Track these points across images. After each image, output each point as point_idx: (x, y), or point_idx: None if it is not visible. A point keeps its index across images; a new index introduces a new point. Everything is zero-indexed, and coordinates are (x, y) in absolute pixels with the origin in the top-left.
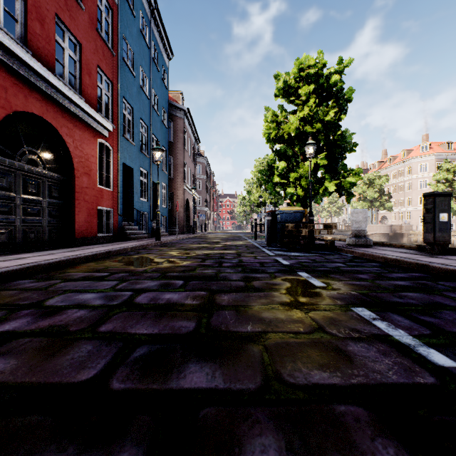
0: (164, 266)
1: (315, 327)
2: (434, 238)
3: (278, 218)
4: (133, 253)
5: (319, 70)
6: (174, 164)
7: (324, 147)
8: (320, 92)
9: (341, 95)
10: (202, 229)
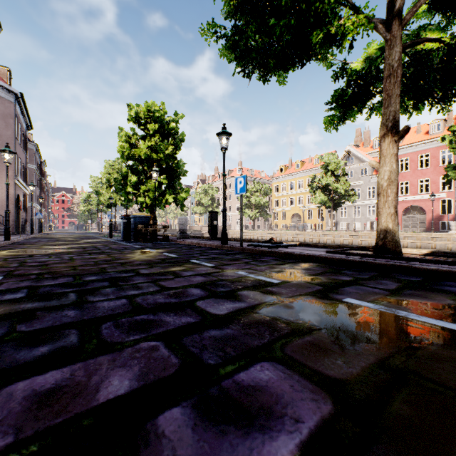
0: (61, 252)
1: (149, 256)
2: (212, 233)
3: (132, 221)
4: (6, 249)
5: (162, 115)
6: (0, 154)
7: (166, 169)
8: (163, 131)
9: (177, 135)
10: (39, 229)
